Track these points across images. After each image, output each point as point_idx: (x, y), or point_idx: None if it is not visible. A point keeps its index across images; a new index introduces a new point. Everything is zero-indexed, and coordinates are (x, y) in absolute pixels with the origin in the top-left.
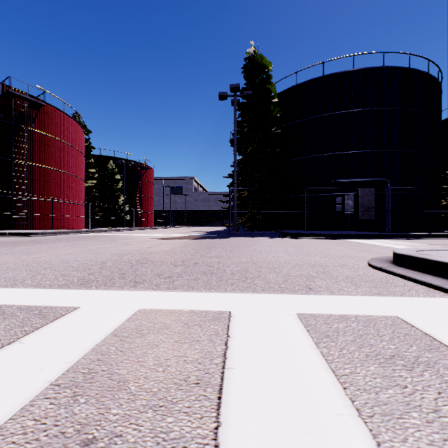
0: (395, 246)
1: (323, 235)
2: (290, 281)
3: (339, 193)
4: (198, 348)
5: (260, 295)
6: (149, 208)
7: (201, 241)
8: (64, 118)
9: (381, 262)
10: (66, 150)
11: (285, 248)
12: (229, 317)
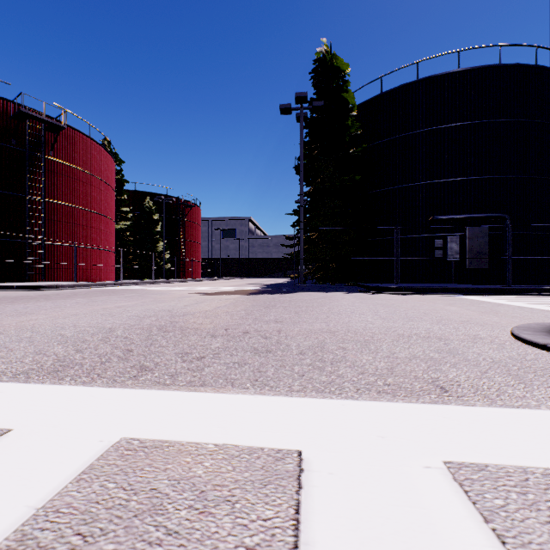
0: (531, 305)
1: (421, 289)
2: (399, 369)
3: (440, 234)
4: None
5: (355, 403)
6: (194, 255)
7: (257, 297)
8: (89, 144)
9: (537, 335)
10: (92, 183)
11: (372, 307)
12: (299, 473)
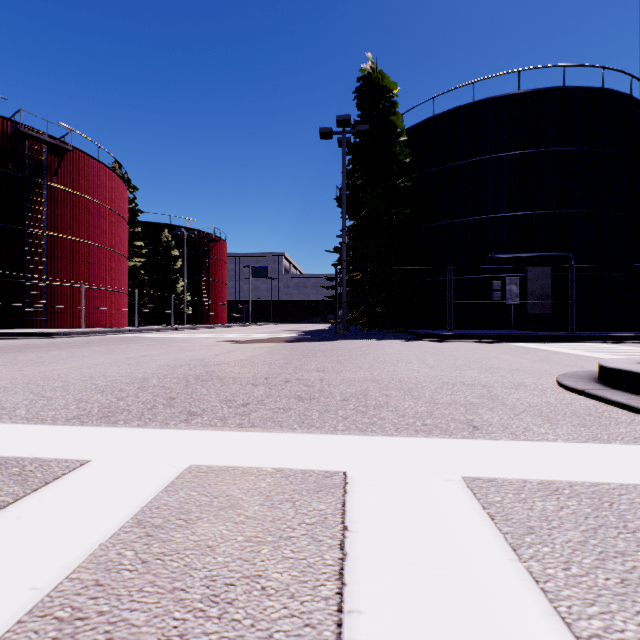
0: (589, 353)
1: (476, 337)
2: (438, 412)
3: (498, 275)
4: (289, 558)
5: (394, 439)
6: (220, 297)
7: (295, 345)
8: (98, 169)
9: (579, 381)
10: (102, 214)
11: (421, 356)
12: (345, 484)
